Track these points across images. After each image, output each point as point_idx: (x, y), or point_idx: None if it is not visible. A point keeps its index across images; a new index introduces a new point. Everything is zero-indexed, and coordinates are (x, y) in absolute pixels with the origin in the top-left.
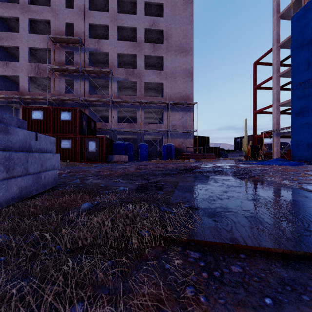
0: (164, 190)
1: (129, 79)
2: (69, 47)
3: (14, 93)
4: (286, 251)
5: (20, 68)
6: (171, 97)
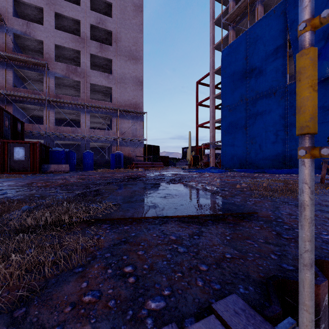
0: (102, 196)
1: (71, 77)
2: None
3: None
4: (156, 217)
5: None
6: (120, 103)
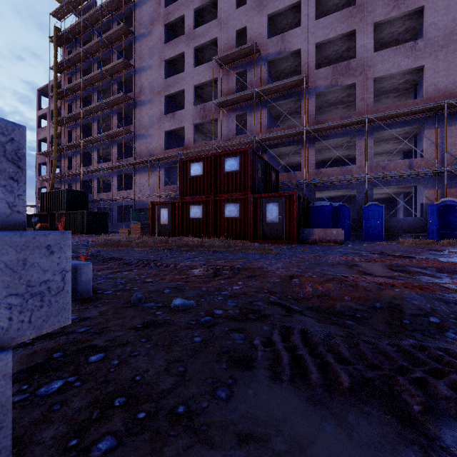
0: None
1: (339, 83)
2: (240, 65)
3: (180, 150)
4: None
5: (186, 116)
6: (447, 91)
